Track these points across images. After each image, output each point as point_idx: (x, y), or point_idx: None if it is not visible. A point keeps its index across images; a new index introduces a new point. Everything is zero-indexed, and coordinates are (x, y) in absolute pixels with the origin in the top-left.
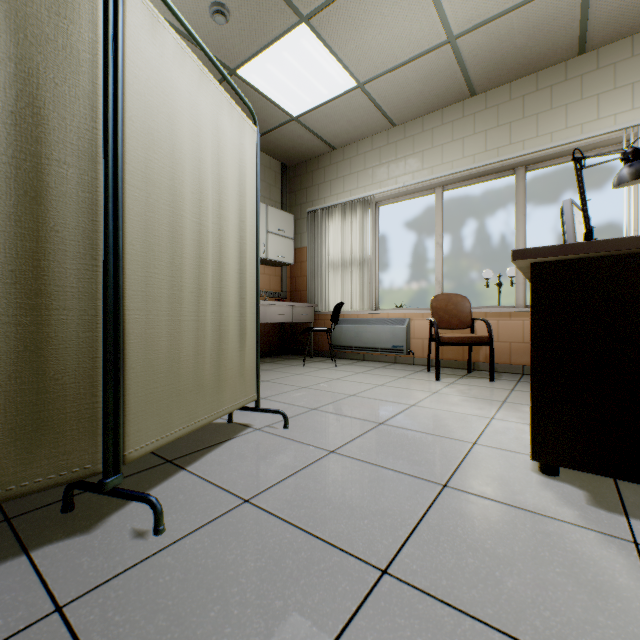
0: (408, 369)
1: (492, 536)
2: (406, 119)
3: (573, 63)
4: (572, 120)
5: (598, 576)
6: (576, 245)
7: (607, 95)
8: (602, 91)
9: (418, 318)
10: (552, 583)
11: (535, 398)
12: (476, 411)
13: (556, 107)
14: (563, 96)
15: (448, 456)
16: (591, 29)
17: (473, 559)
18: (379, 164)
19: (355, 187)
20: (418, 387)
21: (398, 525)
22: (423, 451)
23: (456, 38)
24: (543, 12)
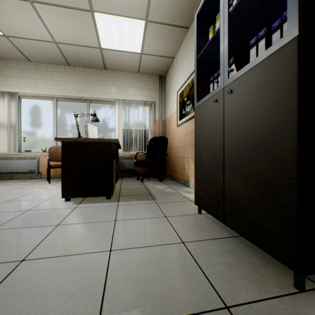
0: (37, 180)
1: (37, 215)
2: (37, 61)
3: (104, 71)
4: (103, 90)
5: (60, 214)
6: (71, 138)
7: (112, 86)
8: (111, 84)
9: (44, 157)
10: (47, 218)
11: (63, 180)
12: (58, 191)
13: (99, 84)
14: (101, 81)
15: (35, 204)
16: (106, 64)
17: (27, 220)
18: (21, 77)
19: (4, 84)
20: (38, 187)
21: (3, 221)
22: (25, 204)
23: (58, 43)
24: (90, 52)
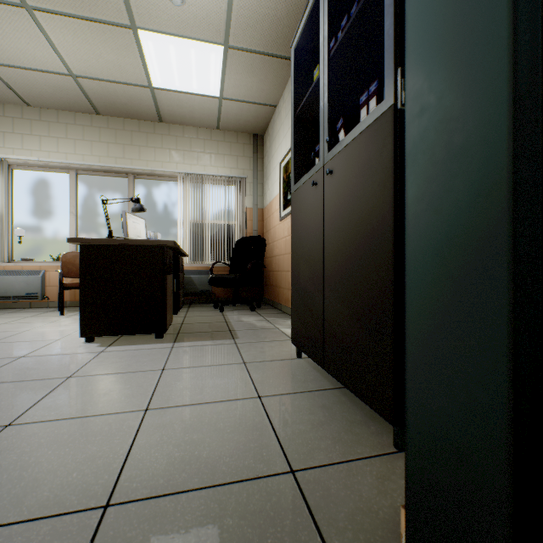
0: (41, 311)
1: (36, 364)
2: (42, 106)
3: (158, 125)
4: (158, 157)
5: (75, 362)
6: (95, 239)
7: (174, 151)
8: (172, 148)
9: (54, 270)
10: (53, 367)
11: (82, 308)
12: (76, 326)
13: (150, 146)
14: (154, 142)
15: (35, 347)
16: (163, 114)
17: (19, 371)
18: (13, 132)
19: None
20: (41, 320)
21: None
22: (18, 348)
23: (77, 76)
24: (134, 93)
